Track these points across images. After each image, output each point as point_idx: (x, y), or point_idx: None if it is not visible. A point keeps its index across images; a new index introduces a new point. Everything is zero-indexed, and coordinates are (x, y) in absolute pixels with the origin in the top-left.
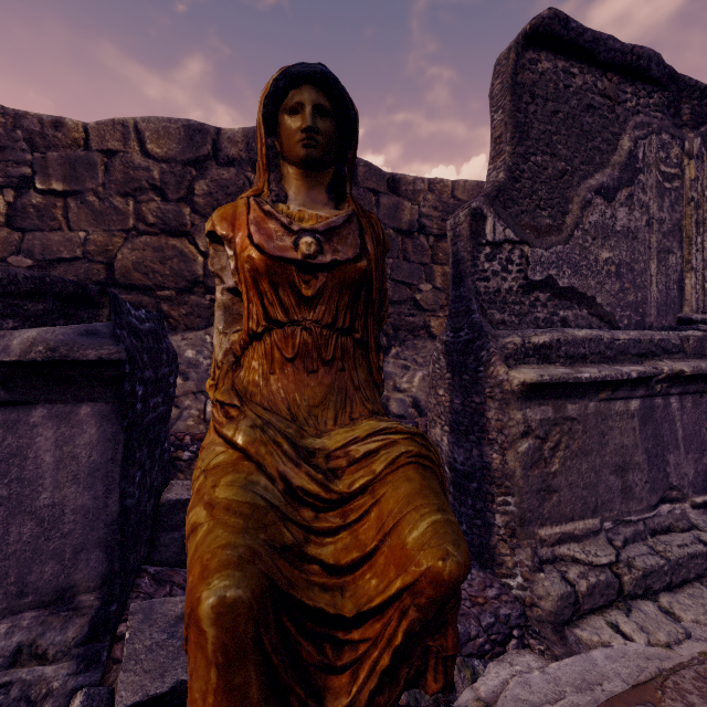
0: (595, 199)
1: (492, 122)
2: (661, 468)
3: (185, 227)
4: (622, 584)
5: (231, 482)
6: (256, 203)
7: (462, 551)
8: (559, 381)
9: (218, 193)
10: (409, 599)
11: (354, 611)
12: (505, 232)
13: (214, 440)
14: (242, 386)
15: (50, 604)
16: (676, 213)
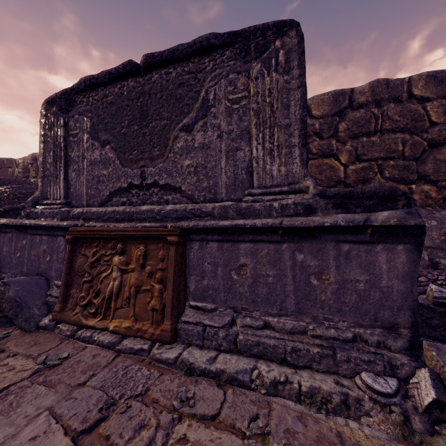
0: None
1: None
2: None
3: (332, 151)
4: None
5: None
6: None
7: None
8: None
9: (353, 127)
10: None
11: None
12: None
13: None
14: None
15: (387, 328)
16: None
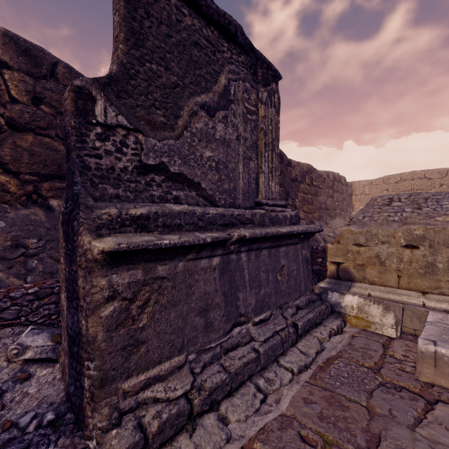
0: (201, 112)
1: (113, 23)
2: (234, 304)
3: None
4: (193, 408)
5: None
6: None
7: None
8: (139, 248)
9: None
10: None
11: None
12: (118, 118)
13: None
14: None
15: None
16: (255, 136)
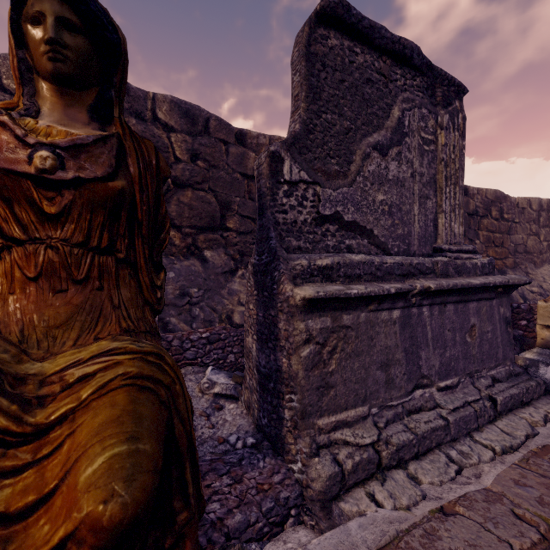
0: (373, 153)
1: (292, 83)
2: (415, 362)
3: None
4: (381, 459)
5: None
6: None
7: (134, 488)
8: (332, 296)
9: None
10: (75, 547)
11: None
12: (300, 174)
13: None
14: None
15: None
16: (432, 169)
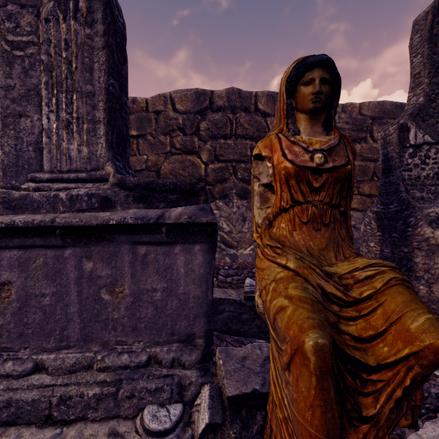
0: None
1: (411, 64)
2: None
3: (195, 148)
4: None
5: (295, 286)
6: (285, 137)
7: None
8: None
9: (212, 128)
10: (413, 360)
11: (375, 363)
12: (424, 137)
13: (271, 265)
14: (276, 237)
15: (183, 341)
16: None
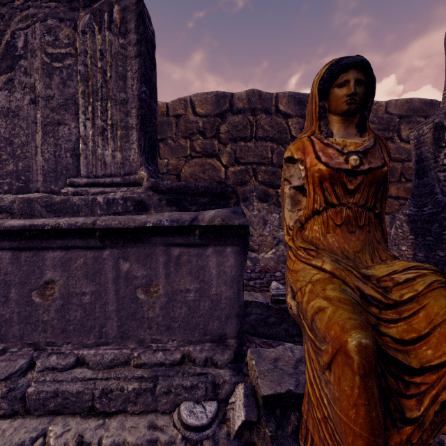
0: None
1: None
2: None
3: (215, 151)
4: None
5: (333, 288)
6: (318, 139)
7: None
8: None
9: (232, 131)
10: None
11: (418, 365)
12: None
13: (305, 267)
14: (308, 239)
15: (216, 341)
16: None
